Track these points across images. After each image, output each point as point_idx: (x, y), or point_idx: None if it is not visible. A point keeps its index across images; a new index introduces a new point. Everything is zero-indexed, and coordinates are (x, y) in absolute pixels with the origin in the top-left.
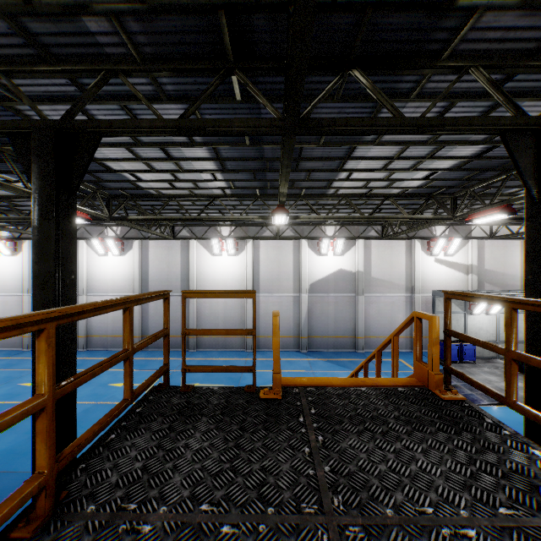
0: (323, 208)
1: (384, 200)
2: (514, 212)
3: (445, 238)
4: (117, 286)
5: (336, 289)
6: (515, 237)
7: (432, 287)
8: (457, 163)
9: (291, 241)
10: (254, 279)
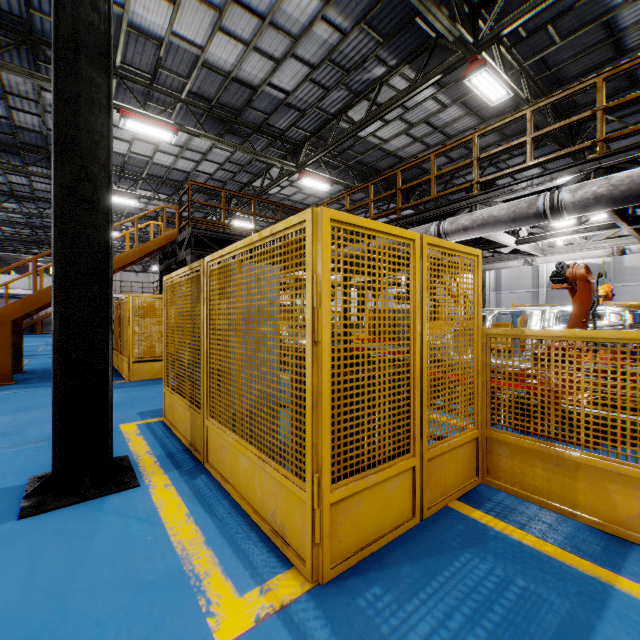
0: None
1: None
2: None
3: None
4: None
5: None
6: None
7: None
8: None
9: None
10: (497, 280)
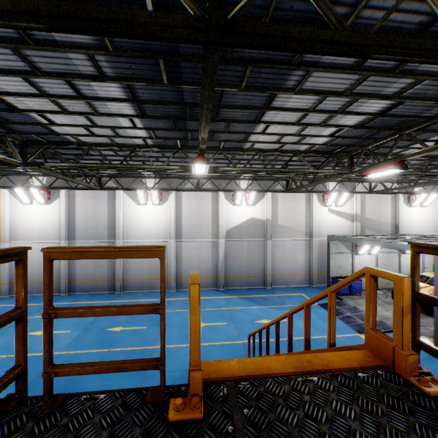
0: (239, 162)
1: (293, 156)
2: (406, 167)
3: (336, 192)
4: (43, 234)
5: (248, 235)
6: (387, 192)
7: (326, 233)
8: (362, 120)
9: (210, 192)
10: (177, 226)
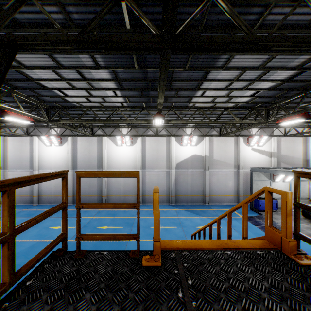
0: (185, 116)
1: (224, 111)
2: (309, 117)
3: (258, 136)
4: (58, 165)
5: (192, 166)
6: (299, 135)
7: (250, 165)
8: (274, 85)
9: (165, 137)
10: (142, 160)
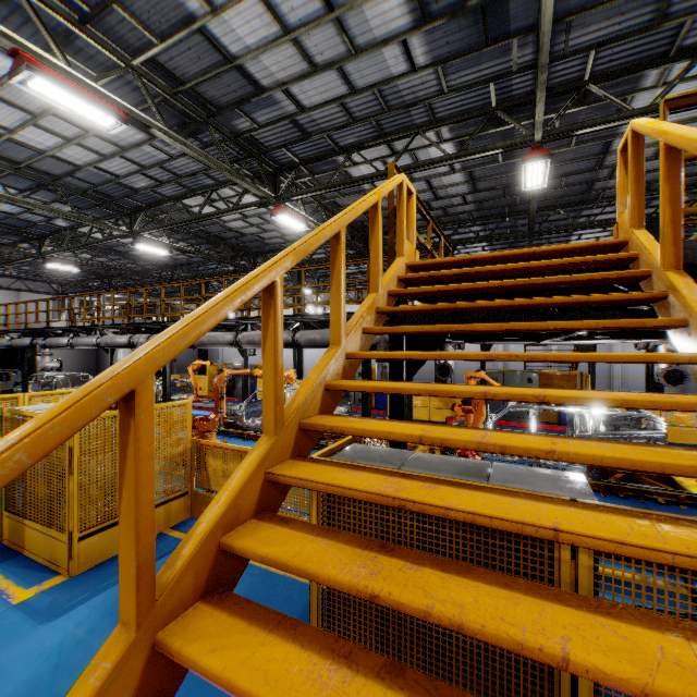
0: None
1: None
2: None
3: None
4: None
5: None
6: None
7: None
8: None
9: None
10: None
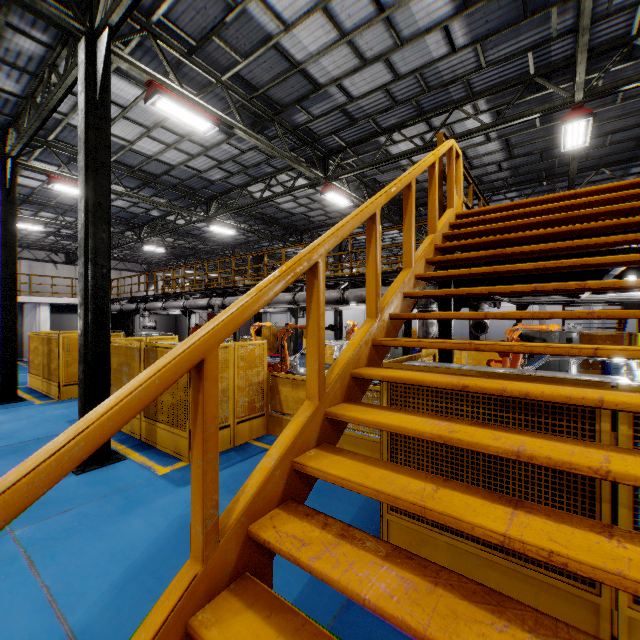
0: None
1: None
2: None
3: None
4: None
5: None
6: None
7: None
8: None
9: None
10: None
